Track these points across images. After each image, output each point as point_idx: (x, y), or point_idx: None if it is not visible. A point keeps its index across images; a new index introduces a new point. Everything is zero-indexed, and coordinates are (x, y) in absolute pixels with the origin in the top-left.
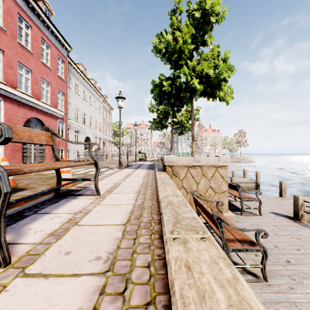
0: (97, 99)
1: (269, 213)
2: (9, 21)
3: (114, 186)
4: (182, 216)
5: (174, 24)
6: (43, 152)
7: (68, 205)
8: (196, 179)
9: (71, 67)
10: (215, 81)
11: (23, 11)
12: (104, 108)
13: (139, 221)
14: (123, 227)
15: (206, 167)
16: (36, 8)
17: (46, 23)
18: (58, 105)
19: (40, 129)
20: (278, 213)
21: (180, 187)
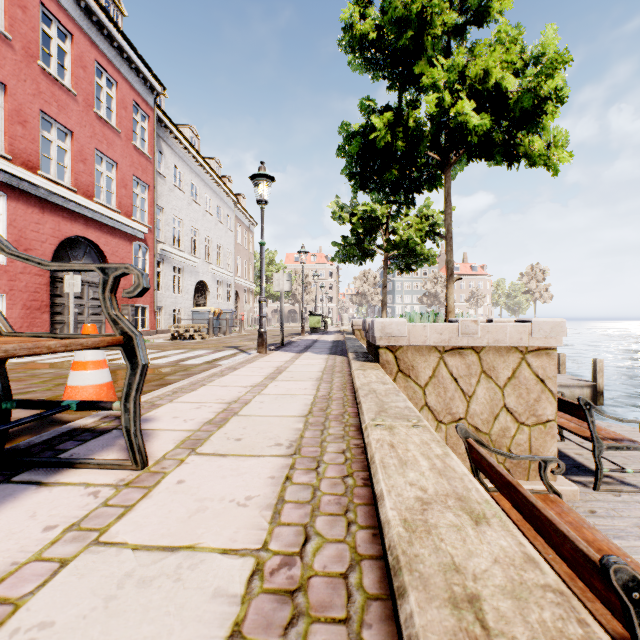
0: (222, 201)
1: None
2: (19, 18)
3: (222, 414)
4: None
5: None
6: (101, 314)
7: None
8: (464, 386)
9: (165, 129)
10: (527, 100)
11: None
12: (237, 220)
13: None
14: None
15: (493, 351)
16: None
17: (106, 30)
18: (136, 213)
19: (94, 262)
20: None
21: (420, 405)
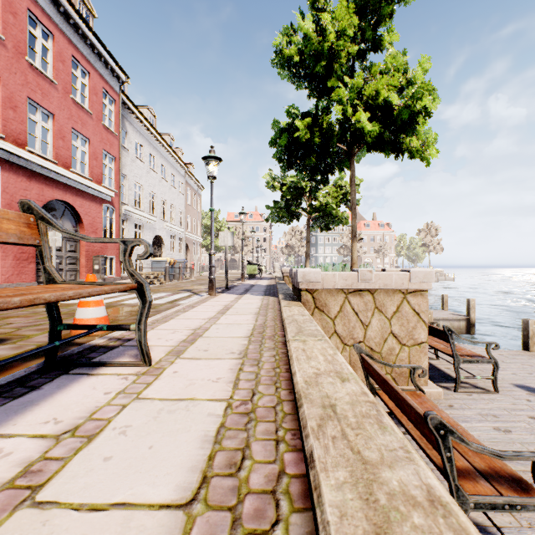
0: (175, 169)
1: (512, 388)
2: (11, 22)
3: (191, 336)
4: (387, 485)
5: (318, 1)
6: (77, 263)
7: (57, 399)
8: (362, 318)
9: (128, 111)
10: (405, 114)
11: (38, 6)
12: (187, 185)
13: (239, 483)
14: (179, 527)
15: (383, 292)
16: (62, 2)
17: (81, 31)
18: (104, 179)
19: (70, 220)
20: (532, 388)
21: (331, 333)
